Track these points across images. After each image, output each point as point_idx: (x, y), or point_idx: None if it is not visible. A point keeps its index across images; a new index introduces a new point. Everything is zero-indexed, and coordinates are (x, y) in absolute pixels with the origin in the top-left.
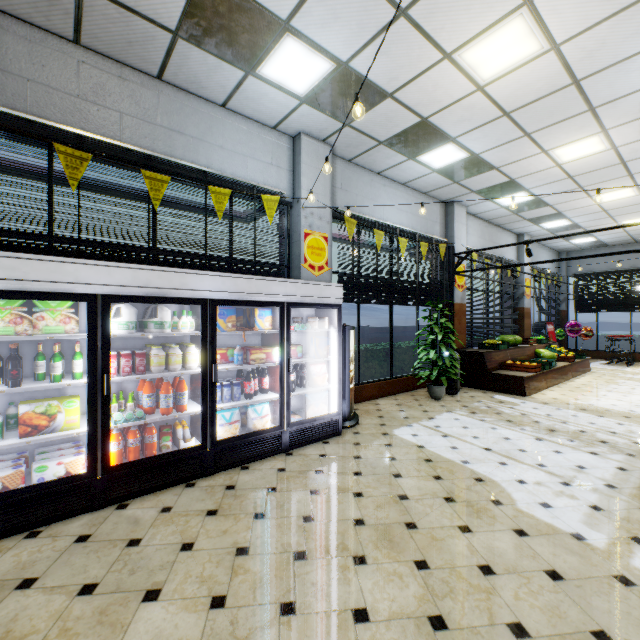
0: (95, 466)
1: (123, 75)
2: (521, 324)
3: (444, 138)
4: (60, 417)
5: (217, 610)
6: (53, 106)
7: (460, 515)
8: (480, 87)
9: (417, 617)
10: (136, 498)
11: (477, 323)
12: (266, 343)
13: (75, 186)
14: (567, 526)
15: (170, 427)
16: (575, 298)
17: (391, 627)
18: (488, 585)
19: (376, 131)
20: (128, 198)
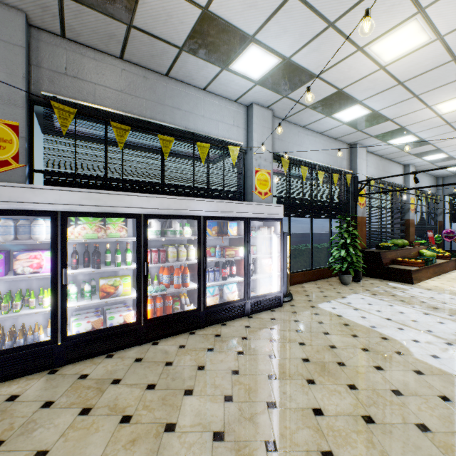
0: (140, 318)
1: (146, 75)
2: (407, 231)
3: (353, 101)
4: (120, 288)
5: (229, 402)
6: (108, 98)
7: (374, 359)
8: (382, 67)
9: (354, 415)
10: (162, 339)
11: (374, 231)
12: (233, 244)
13: (121, 147)
14: (452, 370)
15: (177, 297)
16: (450, 212)
17: (338, 419)
18: (399, 401)
19: (305, 99)
20: (141, 151)
